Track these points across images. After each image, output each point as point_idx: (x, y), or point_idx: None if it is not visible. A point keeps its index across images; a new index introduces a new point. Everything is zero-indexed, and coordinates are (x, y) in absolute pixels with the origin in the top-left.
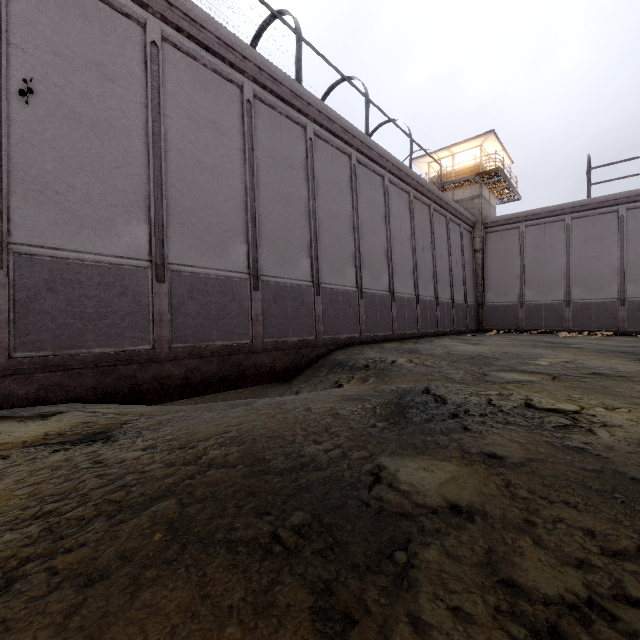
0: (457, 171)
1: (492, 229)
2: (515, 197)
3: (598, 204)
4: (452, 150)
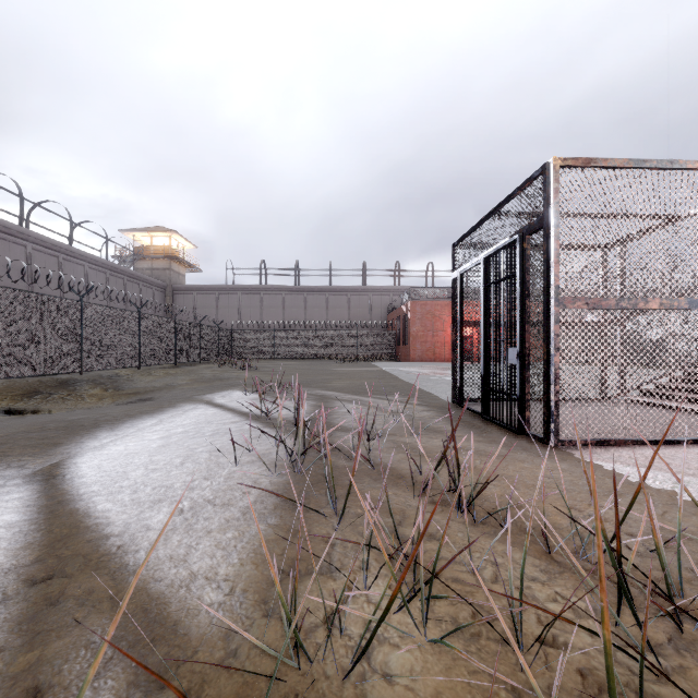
0: (153, 250)
1: (178, 292)
2: (199, 270)
3: (230, 289)
4: (151, 233)
